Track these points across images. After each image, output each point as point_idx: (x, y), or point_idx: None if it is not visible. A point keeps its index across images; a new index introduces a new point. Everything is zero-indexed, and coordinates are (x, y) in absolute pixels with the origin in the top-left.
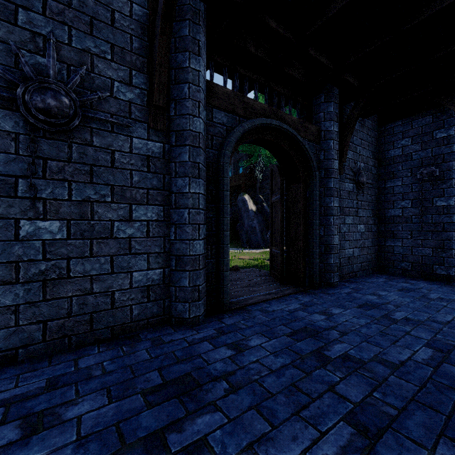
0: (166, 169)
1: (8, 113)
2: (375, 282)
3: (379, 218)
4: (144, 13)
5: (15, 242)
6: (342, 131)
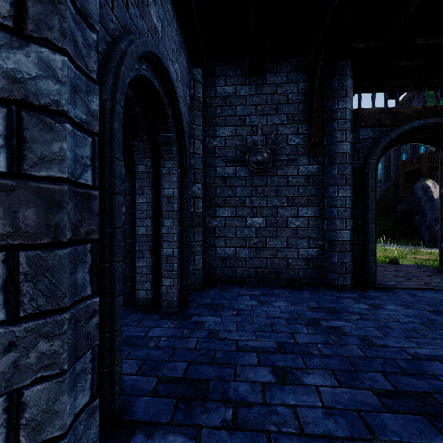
0: (320, 182)
1: (242, 168)
2: None
3: None
4: (306, 85)
5: (245, 228)
6: None
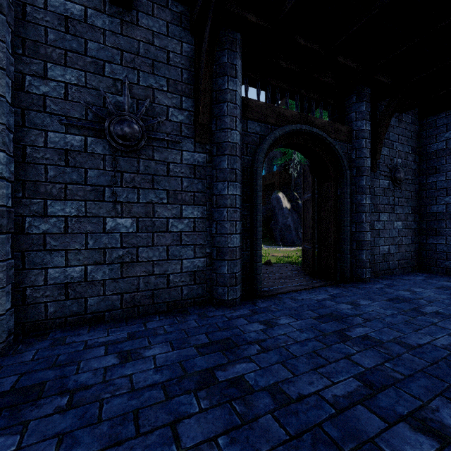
0: (208, 175)
1: (99, 140)
2: (412, 280)
3: (419, 215)
4: (191, 49)
5: (103, 234)
6: (375, 129)
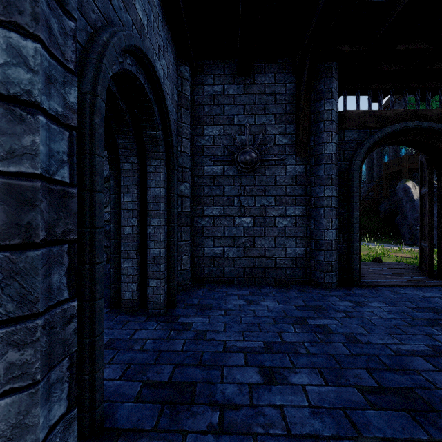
0: (307, 182)
1: (231, 167)
2: None
3: None
4: (293, 86)
5: (233, 227)
6: None
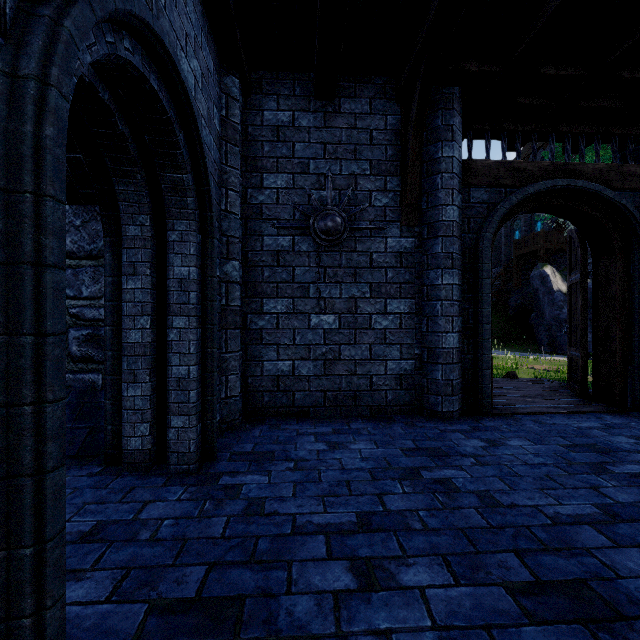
0: (417, 263)
1: (304, 238)
2: None
3: None
4: (397, 119)
5: (308, 331)
6: None
